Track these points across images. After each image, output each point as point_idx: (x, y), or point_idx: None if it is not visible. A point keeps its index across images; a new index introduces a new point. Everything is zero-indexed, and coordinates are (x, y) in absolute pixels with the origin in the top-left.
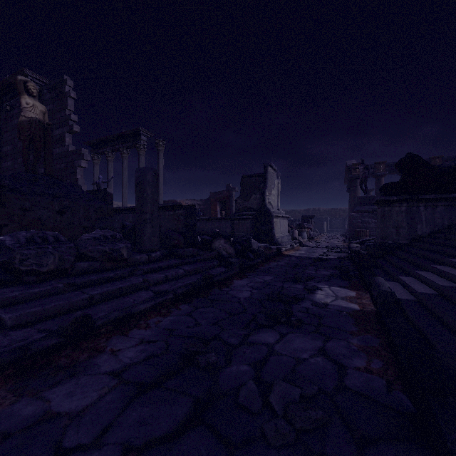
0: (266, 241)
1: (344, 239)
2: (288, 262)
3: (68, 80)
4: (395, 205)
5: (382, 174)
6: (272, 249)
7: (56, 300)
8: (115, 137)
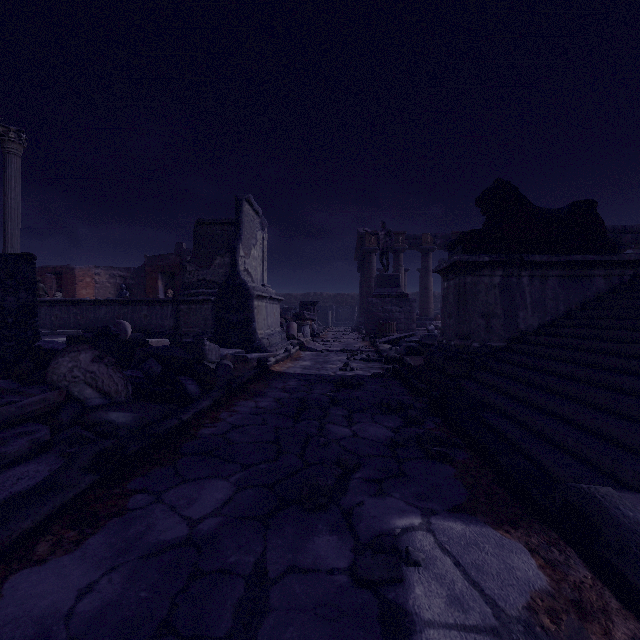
0: (240, 345)
1: (358, 335)
2: (283, 397)
3: None
4: (483, 273)
5: (401, 248)
6: (250, 361)
7: None
8: None
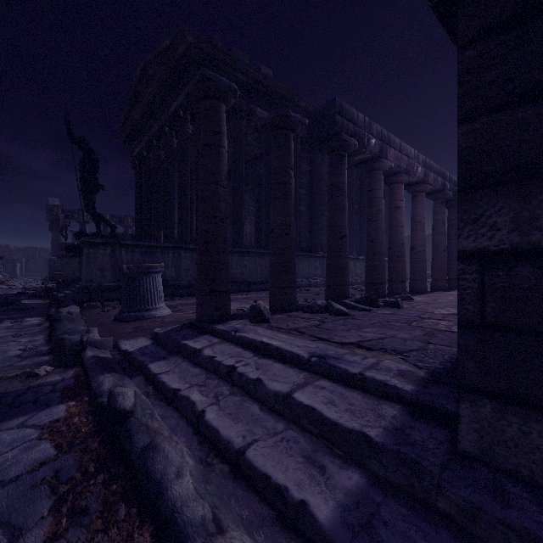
0: None
1: None
2: None
3: None
4: (72, 258)
5: (86, 221)
6: None
7: None
8: None
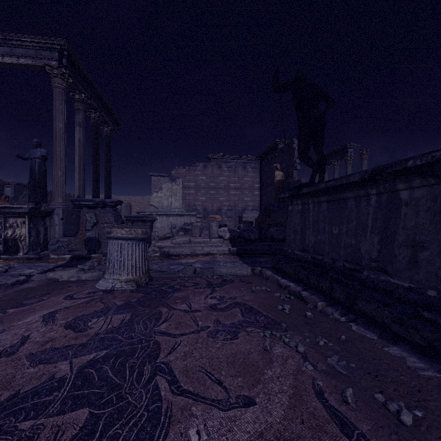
0: None
1: None
2: None
3: (294, 141)
4: None
5: None
6: None
7: (282, 246)
8: (328, 155)
